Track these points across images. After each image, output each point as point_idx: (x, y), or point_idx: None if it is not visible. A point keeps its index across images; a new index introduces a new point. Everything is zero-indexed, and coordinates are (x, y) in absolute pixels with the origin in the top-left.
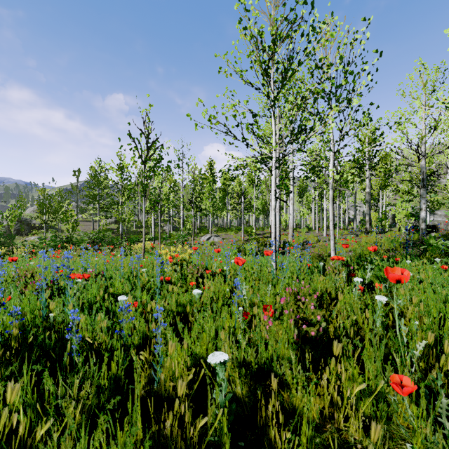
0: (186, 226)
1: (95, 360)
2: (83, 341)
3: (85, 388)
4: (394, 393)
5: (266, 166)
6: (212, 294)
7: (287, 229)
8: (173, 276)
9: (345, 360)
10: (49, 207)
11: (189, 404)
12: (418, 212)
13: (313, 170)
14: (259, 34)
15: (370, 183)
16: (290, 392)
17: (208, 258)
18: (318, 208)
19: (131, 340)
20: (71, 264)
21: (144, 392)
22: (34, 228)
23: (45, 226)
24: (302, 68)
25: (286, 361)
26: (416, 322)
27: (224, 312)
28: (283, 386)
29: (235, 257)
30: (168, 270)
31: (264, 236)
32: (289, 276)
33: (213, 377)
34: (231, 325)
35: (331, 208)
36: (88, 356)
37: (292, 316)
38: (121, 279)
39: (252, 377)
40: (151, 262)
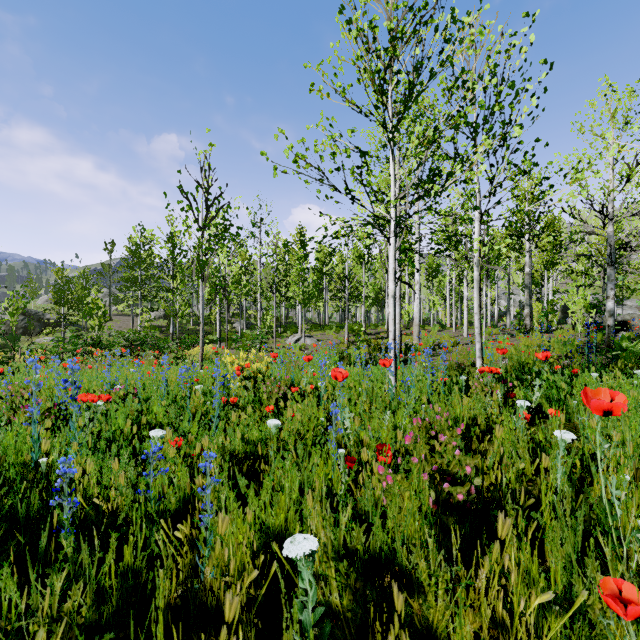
0: (266, 323)
1: (97, 543)
2: (90, 503)
3: (73, 596)
4: (602, 604)
5: (381, 231)
6: (298, 426)
7: (410, 326)
8: (242, 395)
9: (512, 539)
10: (69, 295)
11: (252, 620)
12: (601, 302)
13: (449, 241)
14: (370, 27)
15: (530, 260)
16: (424, 599)
17: (295, 369)
18: (456, 297)
19: (163, 505)
20: (94, 378)
21: (178, 598)
22: (48, 325)
23: (64, 322)
24: (433, 89)
25: (416, 547)
26: (626, 476)
27: (315, 456)
28: (412, 588)
29: (333, 369)
30: (235, 387)
31: (377, 336)
32: (415, 396)
33: (296, 564)
34: (327, 477)
35: (476, 295)
36: (92, 532)
37: (426, 468)
38: (162, 401)
39: (360, 574)
40: (211, 374)
